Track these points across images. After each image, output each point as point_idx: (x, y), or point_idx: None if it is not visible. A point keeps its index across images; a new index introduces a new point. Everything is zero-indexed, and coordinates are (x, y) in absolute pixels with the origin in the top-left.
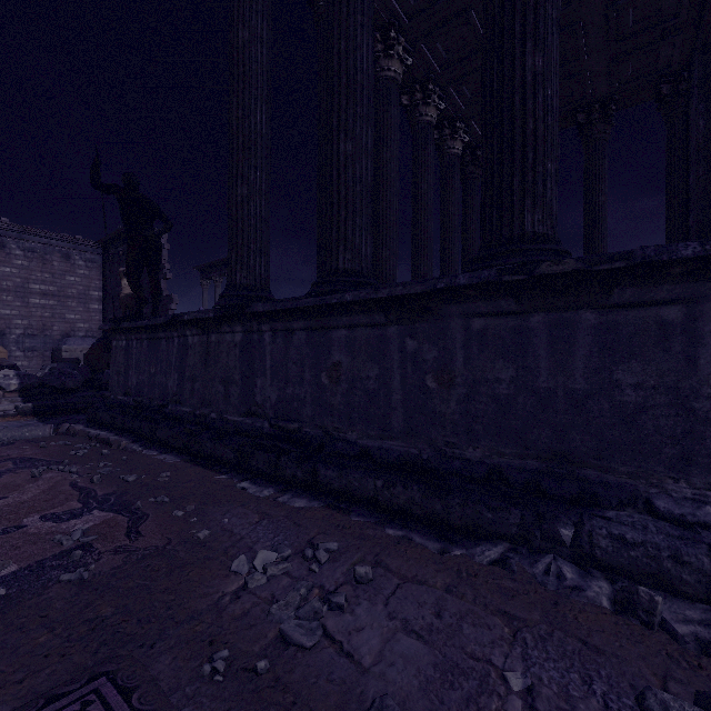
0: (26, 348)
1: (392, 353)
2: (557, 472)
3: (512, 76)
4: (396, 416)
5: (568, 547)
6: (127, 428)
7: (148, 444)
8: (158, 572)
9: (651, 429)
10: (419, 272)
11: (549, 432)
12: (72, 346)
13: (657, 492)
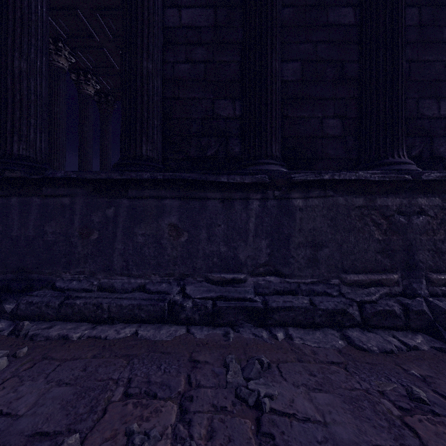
0: None
1: None
2: (20, 278)
3: (7, 66)
4: None
5: (8, 313)
6: None
7: None
8: None
9: (58, 251)
10: (53, 165)
11: (17, 258)
12: None
13: (59, 279)
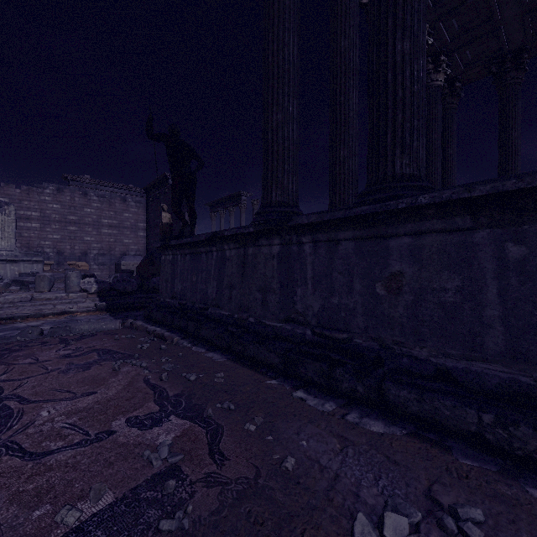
0: (99, 263)
1: (482, 262)
2: None
3: None
4: (490, 334)
5: None
6: (175, 325)
7: (195, 341)
8: (264, 528)
9: None
10: None
11: None
12: (127, 261)
13: None
